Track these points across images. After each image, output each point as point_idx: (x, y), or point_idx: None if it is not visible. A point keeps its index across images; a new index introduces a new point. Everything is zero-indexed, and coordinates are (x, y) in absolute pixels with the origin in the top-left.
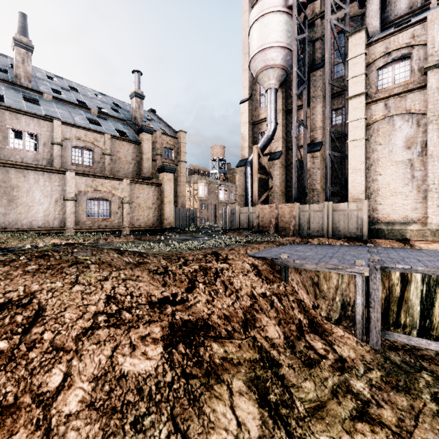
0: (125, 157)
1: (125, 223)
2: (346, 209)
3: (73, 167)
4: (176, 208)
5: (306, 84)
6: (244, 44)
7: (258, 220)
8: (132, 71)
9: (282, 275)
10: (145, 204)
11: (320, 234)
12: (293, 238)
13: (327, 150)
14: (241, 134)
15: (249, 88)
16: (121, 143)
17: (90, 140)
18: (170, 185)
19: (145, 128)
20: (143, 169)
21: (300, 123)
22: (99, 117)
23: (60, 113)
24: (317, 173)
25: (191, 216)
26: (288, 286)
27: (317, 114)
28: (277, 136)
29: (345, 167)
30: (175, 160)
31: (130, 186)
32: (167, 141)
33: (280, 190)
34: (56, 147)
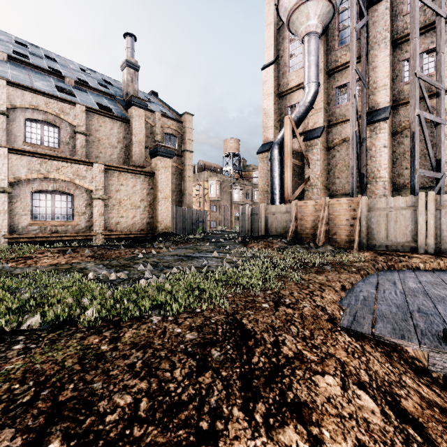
0: (107, 138)
1: (96, 229)
2: None
3: (26, 147)
4: (178, 208)
5: (366, 20)
6: None
7: (295, 224)
8: (124, 35)
9: None
10: (130, 200)
11: (409, 248)
12: (367, 255)
13: (414, 109)
14: (263, 110)
15: (274, 48)
16: (102, 119)
17: (54, 111)
18: (166, 175)
19: (135, 100)
20: (132, 155)
21: (360, 75)
22: (77, 89)
23: (12, 74)
24: (384, 153)
25: (198, 219)
26: None
27: (380, 67)
28: (316, 107)
29: (437, 138)
30: (179, 149)
31: (106, 175)
32: (169, 125)
33: (321, 181)
34: None
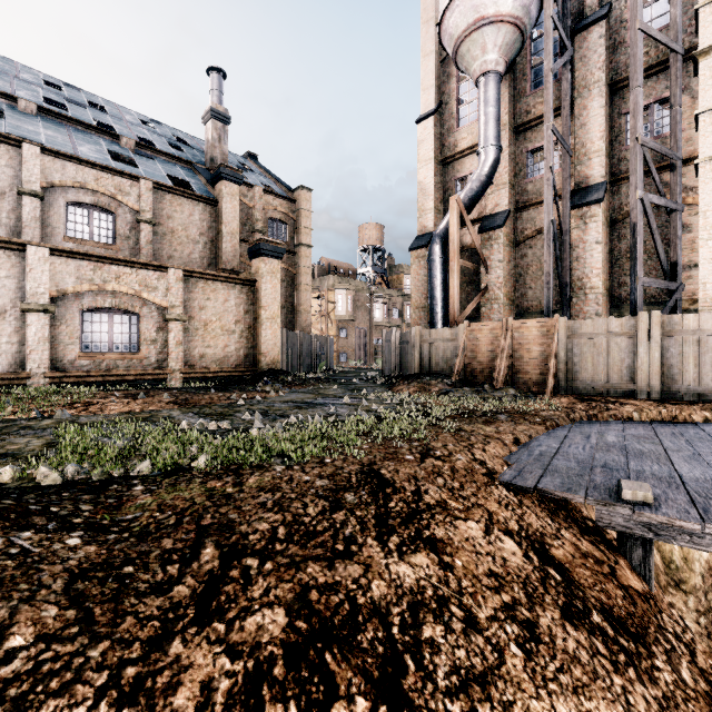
0: (184, 229)
1: (172, 364)
2: (702, 329)
3: (68, 244)
4: (290, 332)
5: (569, 55)
6: (425, 2)
7: (464, 357)
8: (207, 70)
9: (634, 568)
10: (220, 322)
11: (626, 392)
12: (563, 401)
13: (635, 190)
14: (418, 185)
15: (435, 91)
16: (177, 201)
17: (108, 190)
18: (273, 284)
19: (226, 171)
20: (222, 253)
21: (560, 137)
22: (139, 154)
23: (46, 136)
24: (596, 251)
25: (320, 349)
26: (696, 645)
27: (592, 124)
28: (497, 181)
29: (671, 232)
30: (290, 242)
31: (185, 285)
32: (275, 207)
33: (505, 293)
34: (29, 202)
